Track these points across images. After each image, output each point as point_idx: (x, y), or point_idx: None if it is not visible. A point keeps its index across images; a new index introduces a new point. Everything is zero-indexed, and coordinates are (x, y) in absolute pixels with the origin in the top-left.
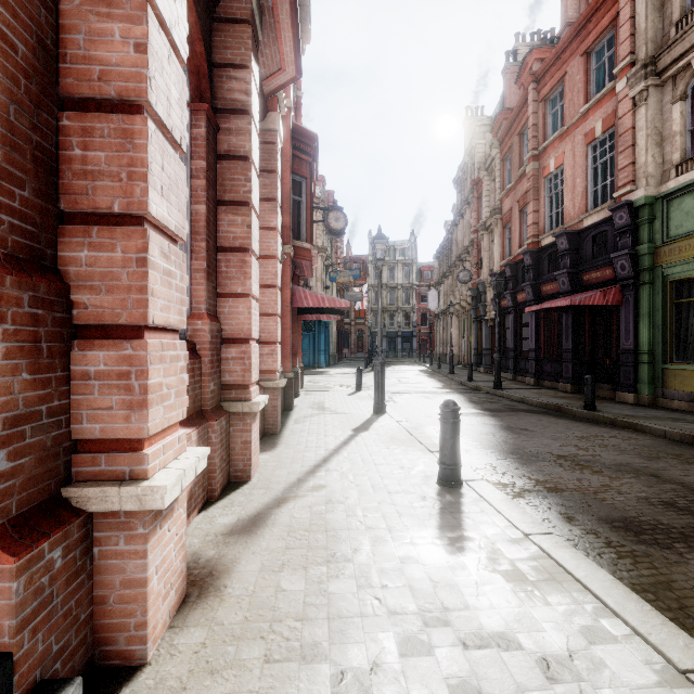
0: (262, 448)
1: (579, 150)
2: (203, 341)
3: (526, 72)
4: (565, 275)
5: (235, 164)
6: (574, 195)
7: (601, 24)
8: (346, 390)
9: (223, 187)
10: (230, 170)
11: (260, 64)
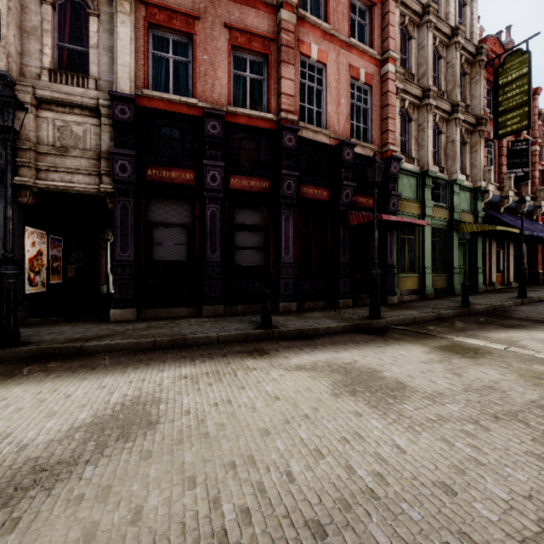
0: None
1: (344, 72)
2: None
3: None
4: (352, 189)
5: None
6: (339, 111)
7: None
8: None
9: None
10: None
11: None
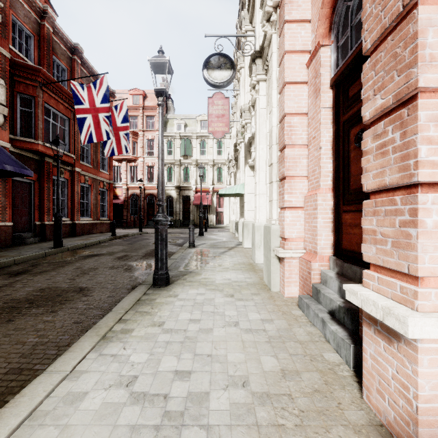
0: None
1: None
2: None
3: None
4: None
5: None
6: None
7: None
8: None
9: None
10: None
11: None
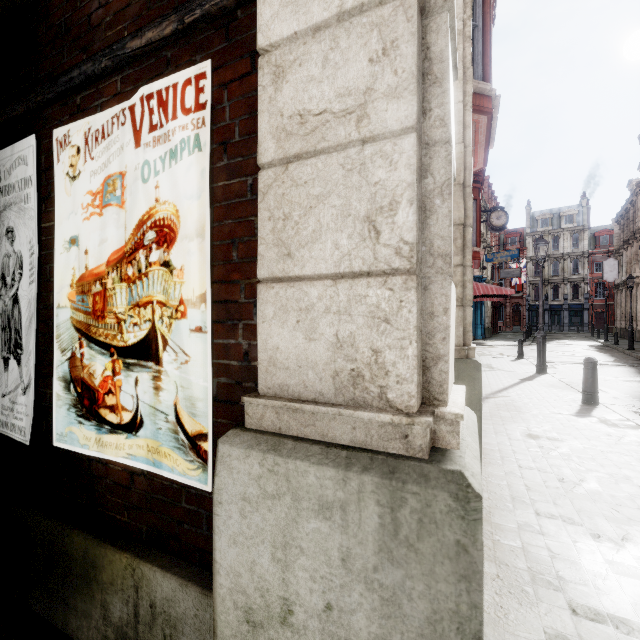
0: None
1: None
2: None
3: None
4: None
5: None
6: None
7: None
8: (508, 358)
9: None
10: None
11: None
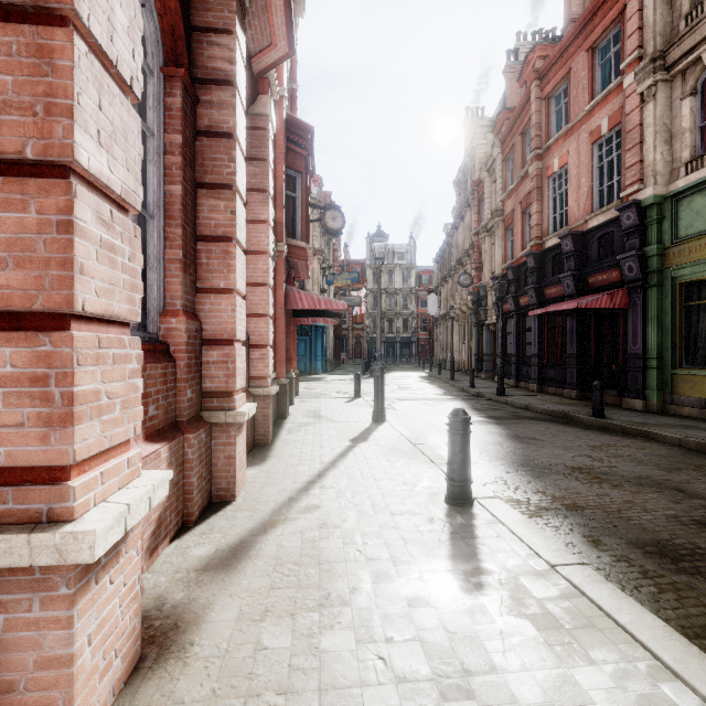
0: (251, 461)
1: (584, 148)
2: (178, 341)
3: (528, 69)
4: (570, 278)
5: (217, 141)
6: (579, 195)
7: (607, 18)
8: (344, 397)
9: (204, 167)
10: (211, 149)
11: (249, 38)
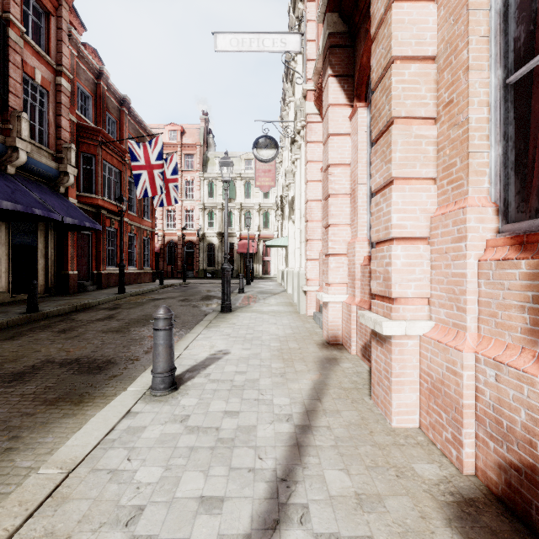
0: (498, 535)
1: None
2: None
3: None
4: None
5: None
6: None
7: None
8: None
9: None
10: None
11: None
